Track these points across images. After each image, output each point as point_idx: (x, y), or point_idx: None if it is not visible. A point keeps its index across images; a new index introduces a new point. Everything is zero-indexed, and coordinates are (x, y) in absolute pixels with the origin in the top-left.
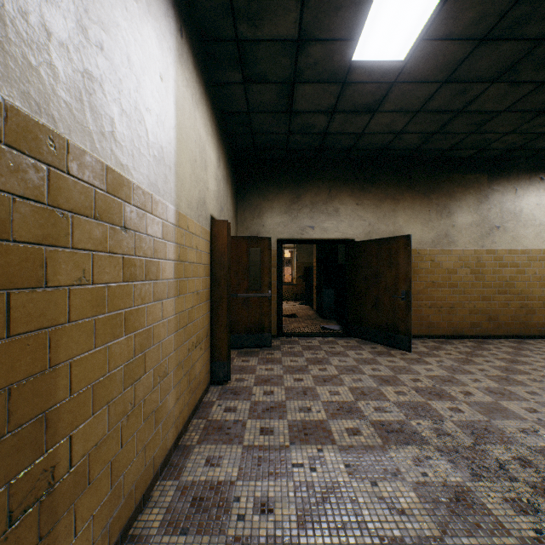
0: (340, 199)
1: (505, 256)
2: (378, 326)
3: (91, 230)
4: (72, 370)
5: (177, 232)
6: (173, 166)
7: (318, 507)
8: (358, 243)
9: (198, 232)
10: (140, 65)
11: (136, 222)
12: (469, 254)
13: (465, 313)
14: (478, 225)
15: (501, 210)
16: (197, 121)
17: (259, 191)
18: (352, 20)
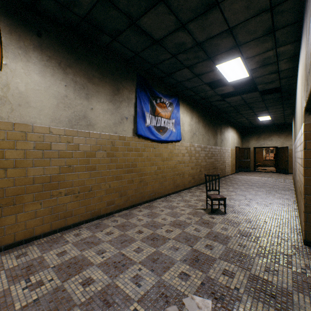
0: (272, 136)
1: None
2: (281, 169)
3: (226, 153)
4: (226, 161)
5: (231, 151)
6: (230, 144)
7: (245, 177)
8: (277, 148)
9: (233, 150)
10: (228, 138)
11: (228, 151)
12: None
13: None
14: None
15: None
16: (233, 135)
17: (248, 135)
18: (257, 119)
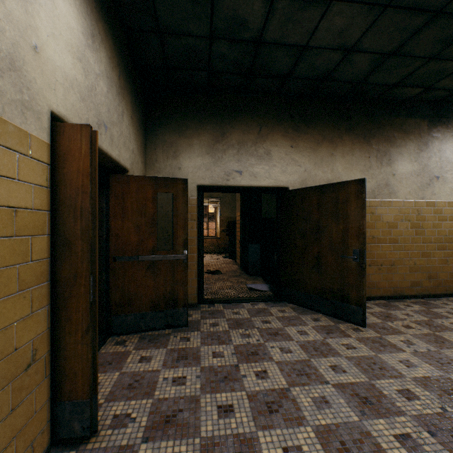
0: (272, 140)
1: (444, 209)
2: (320, 292)
3: None
4: None
5: None
6: None
7: None
8: (293, 192)
9: None
10: None
11: None
12: (410, 206)
13: (405, 271)
14: (418, 174)
15: (441, 159)
16: None
17: (174, 125)
18: None
